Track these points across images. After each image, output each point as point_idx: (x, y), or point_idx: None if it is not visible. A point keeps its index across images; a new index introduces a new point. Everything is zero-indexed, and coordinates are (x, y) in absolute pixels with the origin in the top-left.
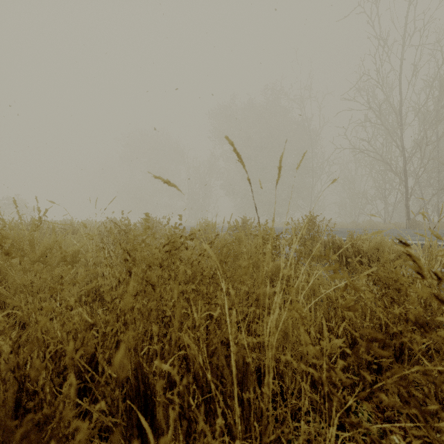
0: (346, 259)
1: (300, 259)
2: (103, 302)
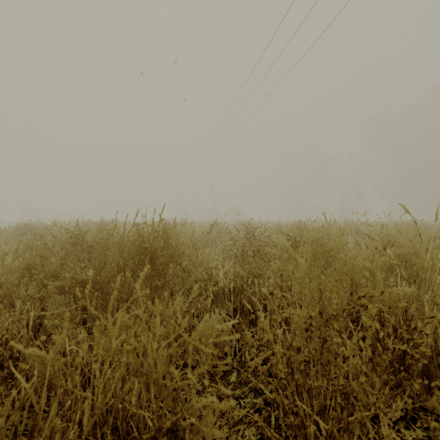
0: None
1: None
2: None
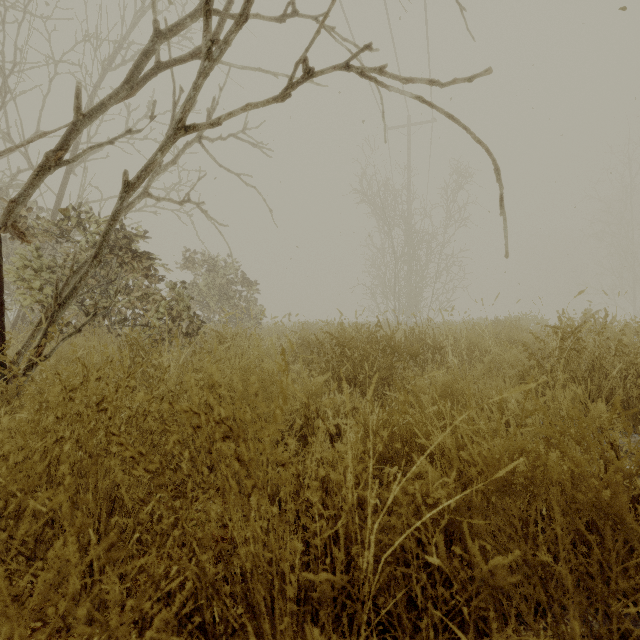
0: None
1: None
2: None
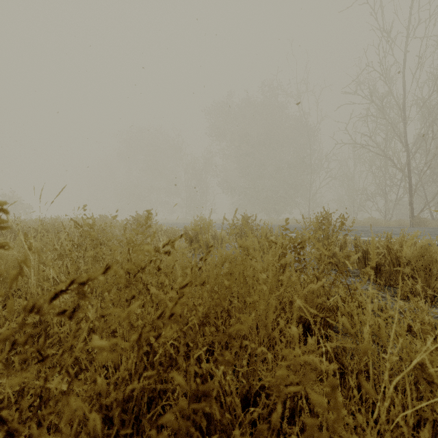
0: (376, 267)
1: (338, 278)
2: (48, 337)
